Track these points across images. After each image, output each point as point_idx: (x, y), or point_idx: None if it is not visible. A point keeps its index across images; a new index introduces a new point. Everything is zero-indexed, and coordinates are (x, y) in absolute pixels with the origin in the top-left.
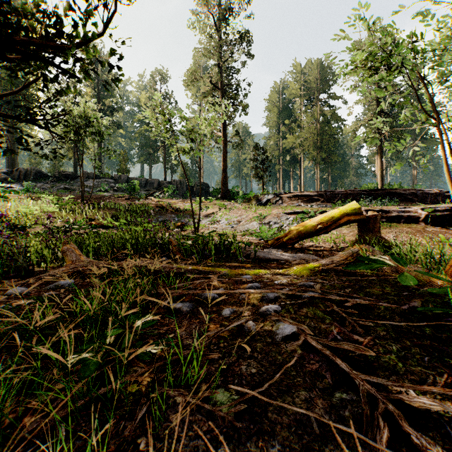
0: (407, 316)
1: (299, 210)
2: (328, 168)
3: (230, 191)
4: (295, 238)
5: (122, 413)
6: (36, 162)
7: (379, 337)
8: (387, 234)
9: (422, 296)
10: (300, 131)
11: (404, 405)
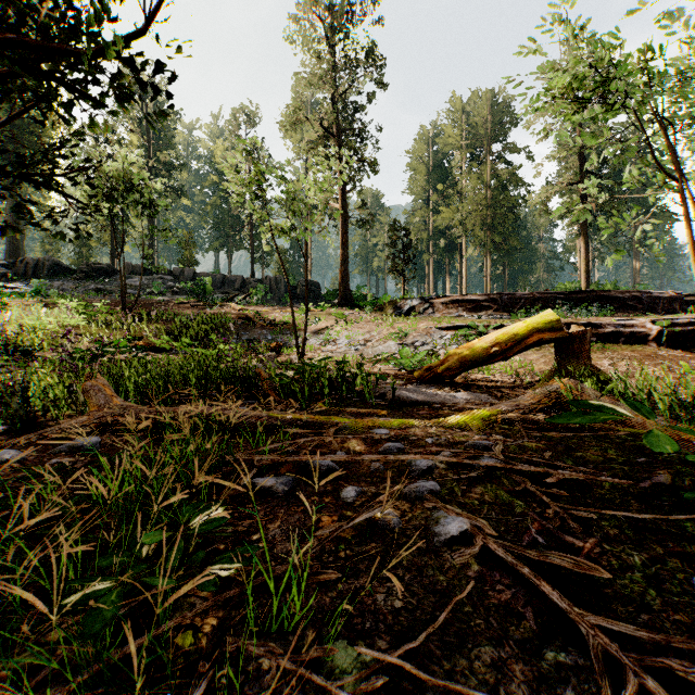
0: (650, 499)
1: (460, 324)
2: (504, 258)
3: (353, 294)
4: (456, 367)
5: (163, 691)
6: (52, 249)
7: (608, 540)
8: (599, 361)
9: (669, 465)
10: (461, 202)
11: (669, 673)
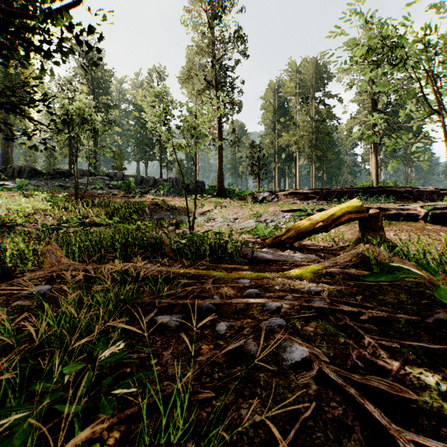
0: (434, 331)
1: (295, 208)
2: (323, 166)
3: (226, 189)
4: (294, 237)
5: None
6: (31, 160)
7: (409, 363)
8: (386, 233)
9: (443, 305)
10: (295, 129)
11: None
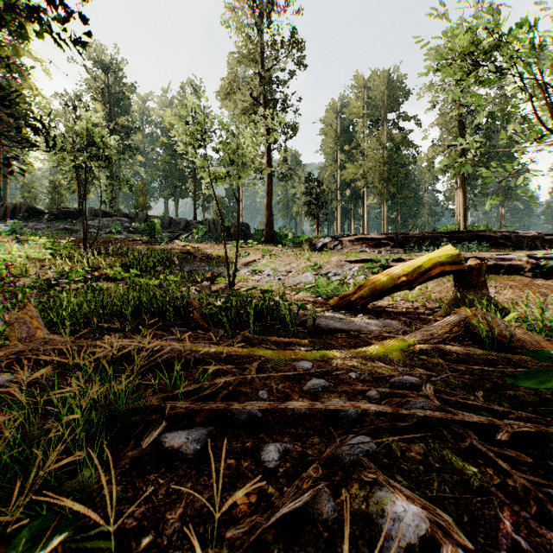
0: None
1: (366, 258)
2: (397, 205)
3: (276, 234)
4: (368, 296)
5: None
6: (30, 196)
7: None
8: None
9: None
10: (363, 160)
11: None
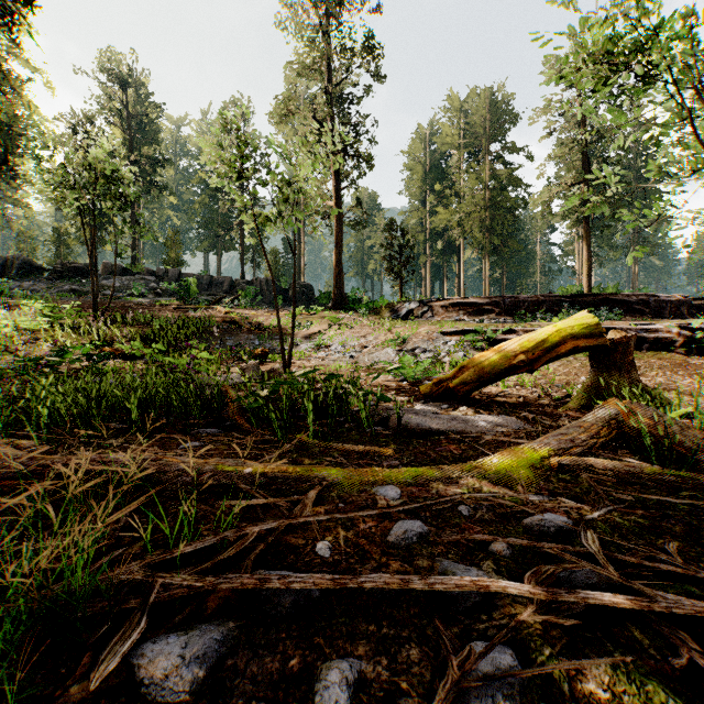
0: None
1: (466, 328)
2: (502, 261)
3: (348, 297)
4: (472, 381)
5: None
6: (28, 248)
7: None
8: None
9: None
10: (459, 203)
11: None
